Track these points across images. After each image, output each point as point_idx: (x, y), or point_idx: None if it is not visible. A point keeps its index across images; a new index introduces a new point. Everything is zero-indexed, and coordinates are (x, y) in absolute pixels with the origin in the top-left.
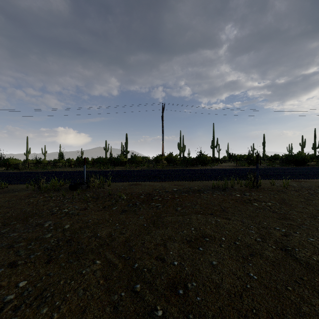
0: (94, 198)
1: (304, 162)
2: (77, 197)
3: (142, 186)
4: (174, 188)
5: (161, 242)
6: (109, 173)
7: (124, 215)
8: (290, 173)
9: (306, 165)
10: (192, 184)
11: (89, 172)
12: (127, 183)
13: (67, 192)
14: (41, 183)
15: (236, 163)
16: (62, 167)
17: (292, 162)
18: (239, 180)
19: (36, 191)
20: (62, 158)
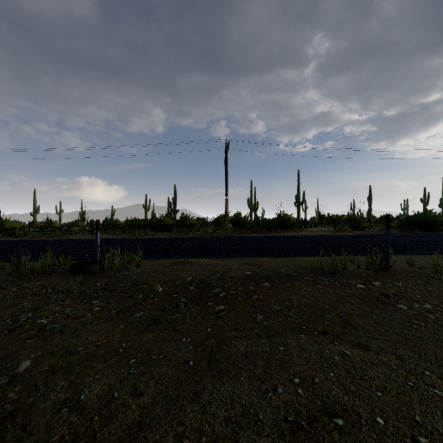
0: (108, 290)
1: (435, 225)
2: (77, 288)
3: (193, 267)
4: (246, 270)
5: (226, 433)
6: (146, 243)
7: (151, 334)
8: (424, 243)
9: (437, 230)
10: (275, 262)
11: (116, 241)
12: (169, 261)
13: (64, 278)
14: (21, 263)
15: (332, 227)
16: (80, 232)
17: (416, 225)
18: (352, 256)
19: (14, 276)
20: (83, 219)
